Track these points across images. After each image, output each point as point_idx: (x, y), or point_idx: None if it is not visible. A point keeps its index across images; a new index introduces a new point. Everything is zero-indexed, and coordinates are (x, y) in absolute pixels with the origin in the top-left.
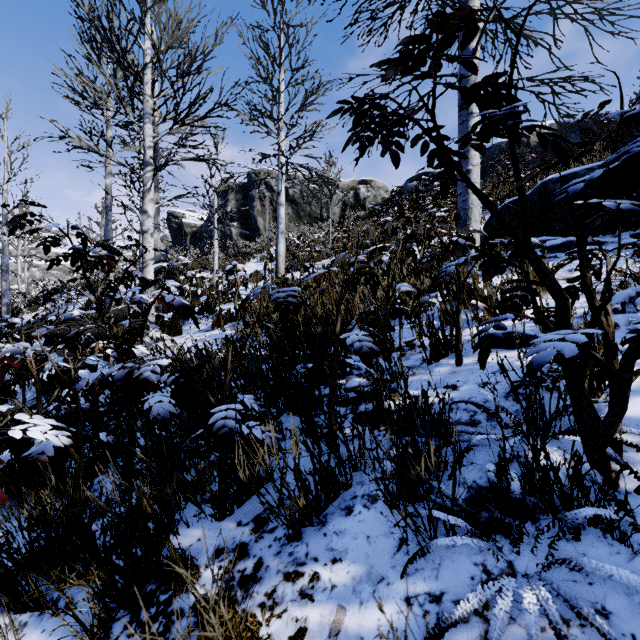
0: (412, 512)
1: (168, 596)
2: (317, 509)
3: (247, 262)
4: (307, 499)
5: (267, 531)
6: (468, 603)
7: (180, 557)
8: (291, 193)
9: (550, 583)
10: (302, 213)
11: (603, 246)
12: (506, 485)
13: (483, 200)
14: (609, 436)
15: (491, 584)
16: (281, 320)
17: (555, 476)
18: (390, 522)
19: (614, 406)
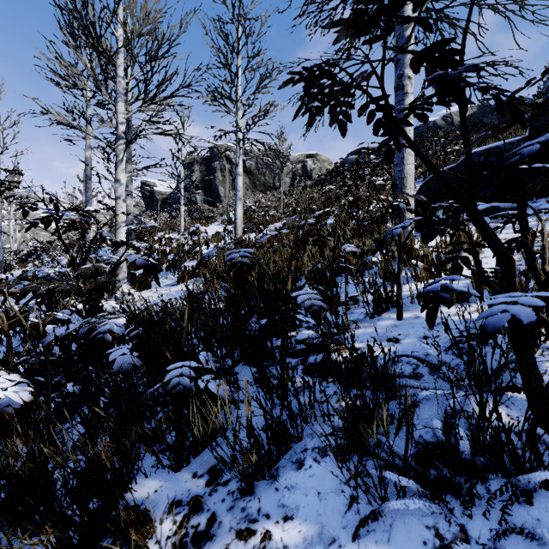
0: (362, 471)
1: None
2: (269, 463)
3: (210, 225)
4: (259, 454)
5: (221, 484)
6: None
7: (135, 513)
8: (248, 165)
9: None
10: (257, 182)
11: None
12: (452, 441)
13: (429, 165)
14: None
15: None
16: (235, 280)
17: (506, 438)
18: (340, 478)
19: None
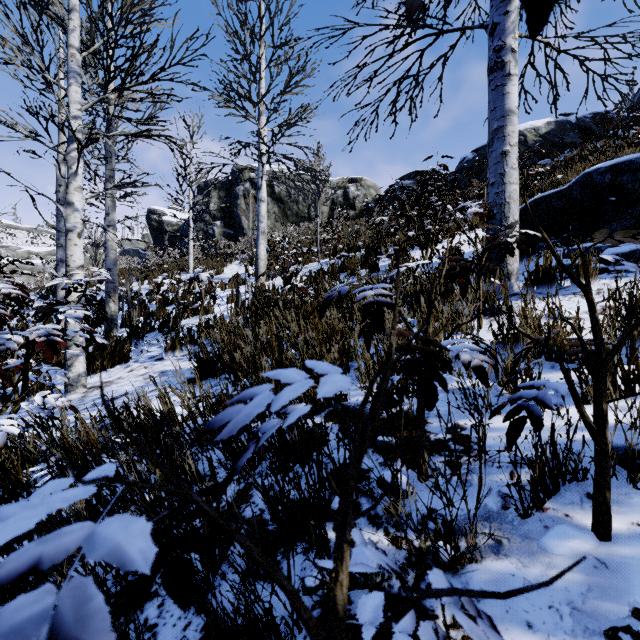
0: None
1: None
2: None
3: (229, 264)
4: None
5: None
6: None
7: None
8: (277, 191)
9: None
10: (289, 212)
11: None
12: None
13: None
14: None
15: None
16: None
17: None
18: None
19: None
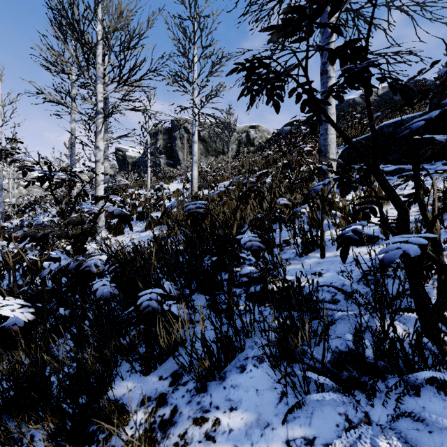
0: (290, 372)
1: (105, 435)
2: (219, 368)
3: (171, 183)
4: (211, 360)
5: (181, 384)
6: (335, 446)
7: (114, 406)
8: (202, 134)
9: (399, 432)
10: (210, 148)
11: (423, 171)
12: (361, 350)
13: (343, 136)
14: (440, 314)
15: (353, 432)
16: (192, 226)
17: (400, 346)
18: (273, 378)
19: (444, 292)
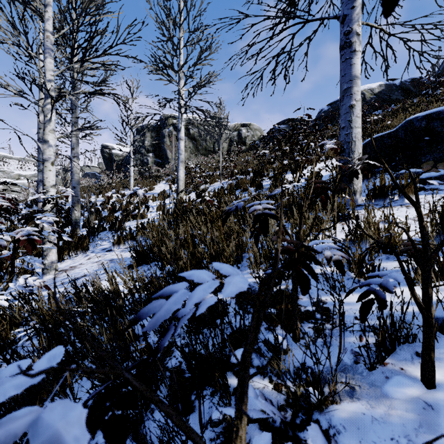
0: None
1: None
2: None
3: (158, 183)
4: None
5: None
6: None
7: None
8: (192, 132)
9: None
10: (200, 147)
11: None
12: None
13: None
14: None
15: None
16: None
17: None
18: None
19: None
